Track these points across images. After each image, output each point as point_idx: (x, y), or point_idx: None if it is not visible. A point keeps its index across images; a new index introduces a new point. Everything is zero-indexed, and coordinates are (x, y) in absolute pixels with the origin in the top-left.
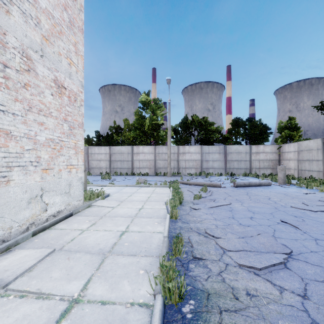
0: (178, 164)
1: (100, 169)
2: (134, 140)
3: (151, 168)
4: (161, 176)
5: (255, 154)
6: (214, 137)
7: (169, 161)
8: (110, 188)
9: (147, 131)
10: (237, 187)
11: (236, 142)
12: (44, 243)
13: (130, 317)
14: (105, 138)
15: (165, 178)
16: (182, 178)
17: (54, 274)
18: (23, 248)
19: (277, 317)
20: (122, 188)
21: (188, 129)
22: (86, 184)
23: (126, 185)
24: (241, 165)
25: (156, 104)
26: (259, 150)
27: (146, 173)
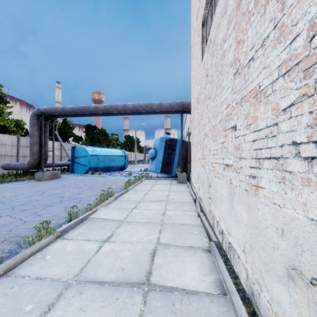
0: None
1: None
2: None
3: None
4: None
5: None
6: None
7: None
8: None
9: None
10: None
11: None
12: (190, 316)
13: (76, 235)
14: None
15: None
16: None
17: (128, 253)
18: (212, 299)
19: (2, 234)
20: None
21: None
22: None
23: None
24: None
25: None
26: None
27: None
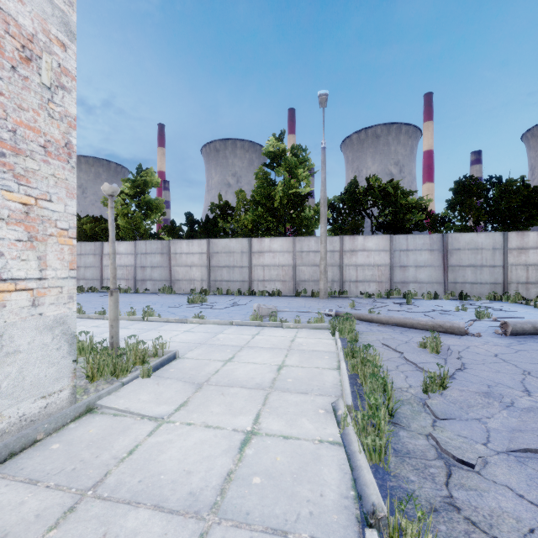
0: (342, 274)
1: (191, 282)
2: (255, 229)
3: (287, 282)
4: (306, 299)
5: (517, 251)
6: (414, 220)
7: (324, 268)
8: (193, 328)
9: (278, 208)
10: (513, 334)
11: (464, 228)
12: None
13: None
14: (203, 226)
15: (316, 303)
16: (354, 304)
17: None
18: None
19: None
20: (220, 328)
21: (359, 205)
22: (115, 326)
23: (230, 321)
24: (483, 277)
25: (297, 155)
26: (526, 242)
27: (277, 291)
